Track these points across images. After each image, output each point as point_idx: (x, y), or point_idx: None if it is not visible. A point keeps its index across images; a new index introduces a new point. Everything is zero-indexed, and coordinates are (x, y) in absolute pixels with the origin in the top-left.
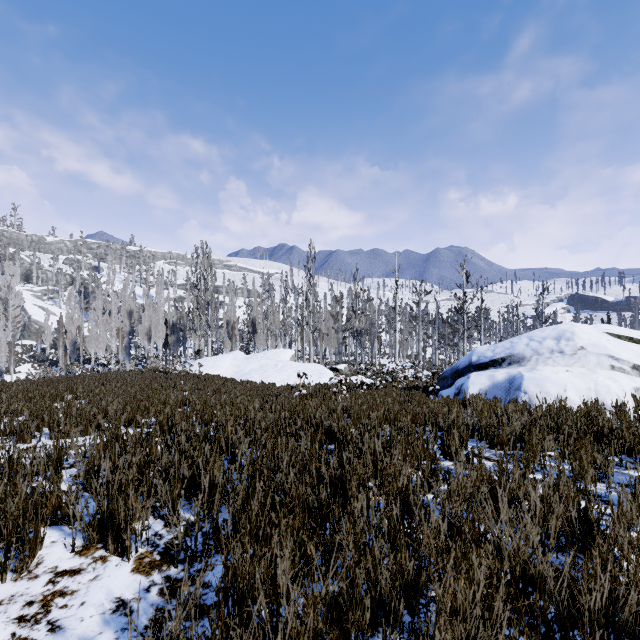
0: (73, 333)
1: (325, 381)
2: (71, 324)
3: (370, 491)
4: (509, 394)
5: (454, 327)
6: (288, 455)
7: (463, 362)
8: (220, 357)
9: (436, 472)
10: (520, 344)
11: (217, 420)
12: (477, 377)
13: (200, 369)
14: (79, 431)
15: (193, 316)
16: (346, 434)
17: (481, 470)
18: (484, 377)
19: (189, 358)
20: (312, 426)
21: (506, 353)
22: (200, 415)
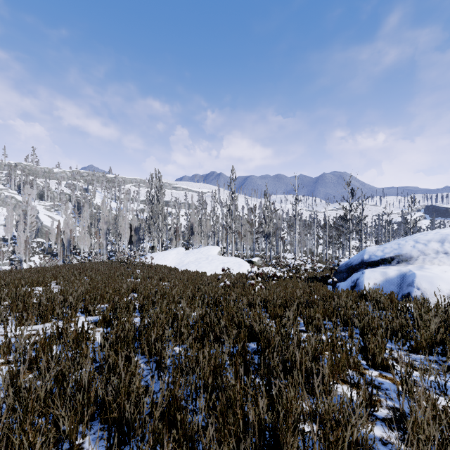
0: (68, 234)
1: (243, 271)
2: (67, 228)
3: (306, 434)
4: (401, 289)
5: (340, 230)
6: (211, 368)
7: (356, 259)
8: (167, 252)
9: (372, 394)
10: (407, 246)
11: (149, 317)
12: (371, 273)
13: (153, 260)
14: (42, 318)
15: (149, 222)
16: (268, 337)
17: (435, 404)
18: (377, 273)
19: (147, 252)
20: (235, 324)
21: (395, 253)
22: (142, 305)
